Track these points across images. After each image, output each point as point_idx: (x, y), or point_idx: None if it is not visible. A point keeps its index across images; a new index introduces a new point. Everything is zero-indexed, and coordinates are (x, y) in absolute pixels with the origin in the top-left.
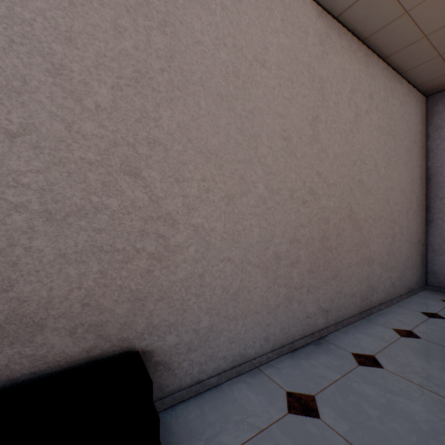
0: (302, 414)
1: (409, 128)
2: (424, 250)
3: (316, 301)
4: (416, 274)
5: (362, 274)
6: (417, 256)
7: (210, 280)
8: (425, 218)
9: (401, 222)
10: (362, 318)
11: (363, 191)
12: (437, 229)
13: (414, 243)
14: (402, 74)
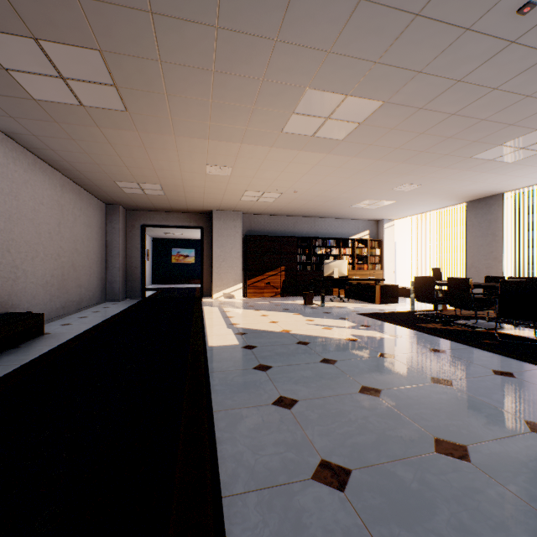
0: (68, 325)
1: (98, 221)
2: (105, 282)
3: (61, 302)
4: (101, 294)
5: (78, 292)
6: (102, 285)
7: (28, 290)
8: (106, 266)
9: (95, 268)
10: (78, 312)
11: (79, 254)
12: (111, 271)
13: (101, 279)
14: (95, 196)
